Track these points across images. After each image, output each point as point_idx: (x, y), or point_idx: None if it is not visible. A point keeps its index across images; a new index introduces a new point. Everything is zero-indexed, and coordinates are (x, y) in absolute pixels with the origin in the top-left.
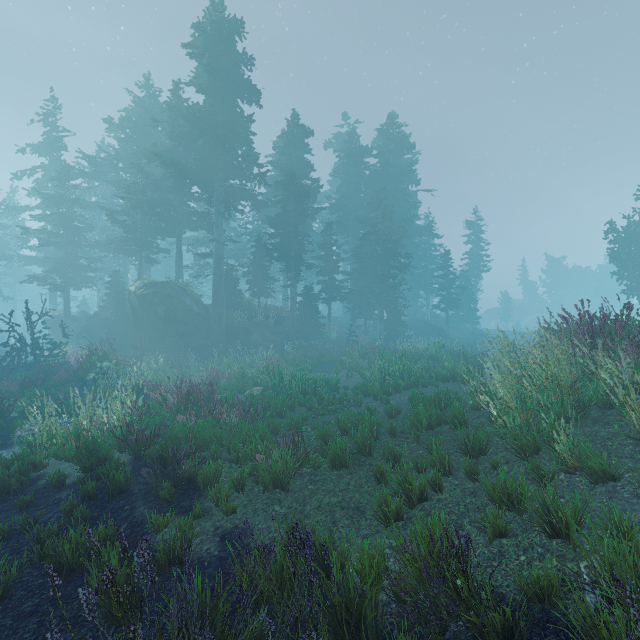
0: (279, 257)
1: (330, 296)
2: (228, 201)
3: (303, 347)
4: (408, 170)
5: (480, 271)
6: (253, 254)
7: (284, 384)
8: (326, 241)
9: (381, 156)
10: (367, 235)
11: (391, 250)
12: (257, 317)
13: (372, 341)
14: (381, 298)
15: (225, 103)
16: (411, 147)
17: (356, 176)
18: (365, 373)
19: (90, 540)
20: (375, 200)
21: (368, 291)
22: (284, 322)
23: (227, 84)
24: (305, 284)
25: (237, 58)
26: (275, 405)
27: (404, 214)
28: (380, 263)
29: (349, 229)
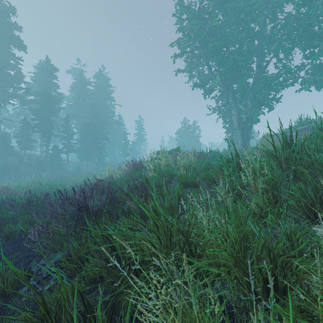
0: (38, 131)
1: (68, 150)
2: (4, 98)
3: (52, 175)
4: (108, 96)
5: (141, 141)
6: (21, 127)
7: (42, 186)
8: (66, 124)
9: (96, 87)
10: (87, 124)
11: (99, 131)
12: (24, 160)
13: (89, 171)
14: (94, 152)
15: (2, 46)
16: (110, 86)
17: (83, 94)
18: (78, 181)
19: (7, 197)
20: (91, 108)
21: (88, 149)
22: (41, 163)
23: (4, 37)
24: (54, 143)
25: (11, 24)
26: (39, 192)
27: (107, 115)
28: (94, 137)
29: (79, 118)
